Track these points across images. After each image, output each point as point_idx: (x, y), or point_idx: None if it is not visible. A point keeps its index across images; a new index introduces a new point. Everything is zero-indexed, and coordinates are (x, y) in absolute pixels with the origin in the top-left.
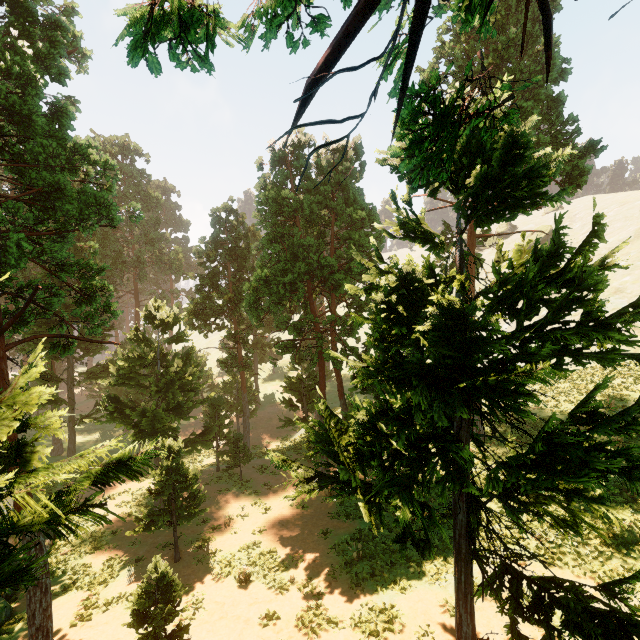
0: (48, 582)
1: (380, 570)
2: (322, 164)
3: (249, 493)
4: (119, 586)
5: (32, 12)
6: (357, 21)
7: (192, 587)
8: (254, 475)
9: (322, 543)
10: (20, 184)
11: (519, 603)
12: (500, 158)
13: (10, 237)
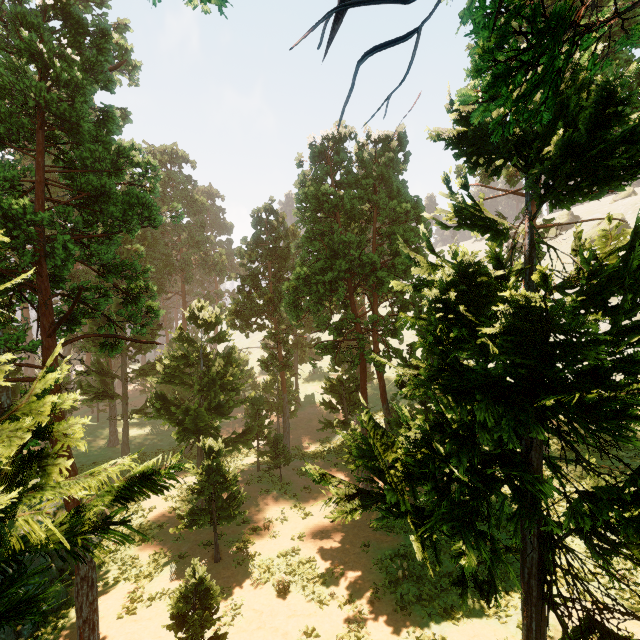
0: (94, 576)
1: (428, 594)
2: (363, 156)
3: (288, 496)
4: (162, 581)
5: (82, 23)
6: None
7: (231, 590)
8: (294, 477)
9: (364, 556)
10: (71, 189)
11: None
12: (589, 119)
13: (57, 239)
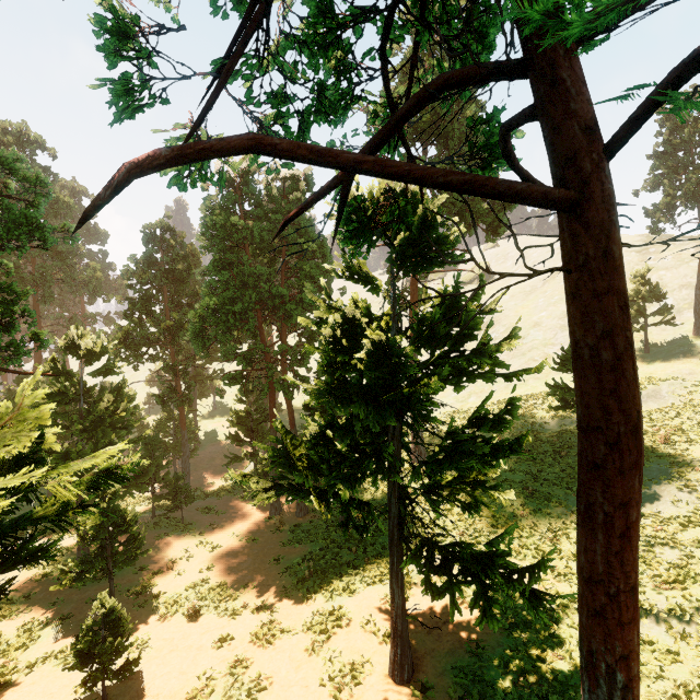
0: None
1: (330, 582)
2: (273, 192)
3: (193, 535)
4: (43, 647)
5: None
6: (312, 203)
7: (135, 631)
8: (197, 517)
9: (274, 569)
10: None
11: (432, 564)
12: (418, 227)
13: None
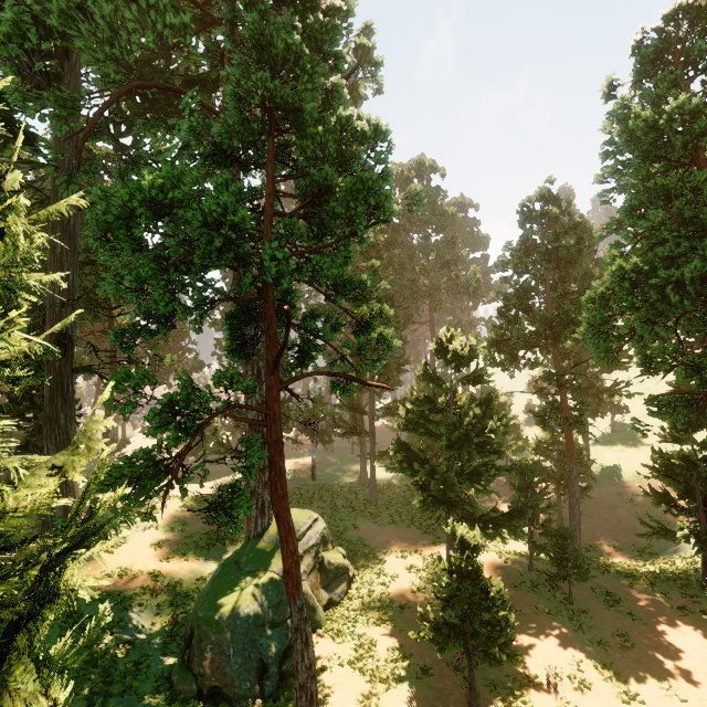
0: (313, 688)
1: None
2: None
3: (588, 638)
4: (400, 701)
5: None
6: None
7: None
8: (593, 604)
9: None
10: (297, 197)
11: None
12: None
13: (265, 248)
